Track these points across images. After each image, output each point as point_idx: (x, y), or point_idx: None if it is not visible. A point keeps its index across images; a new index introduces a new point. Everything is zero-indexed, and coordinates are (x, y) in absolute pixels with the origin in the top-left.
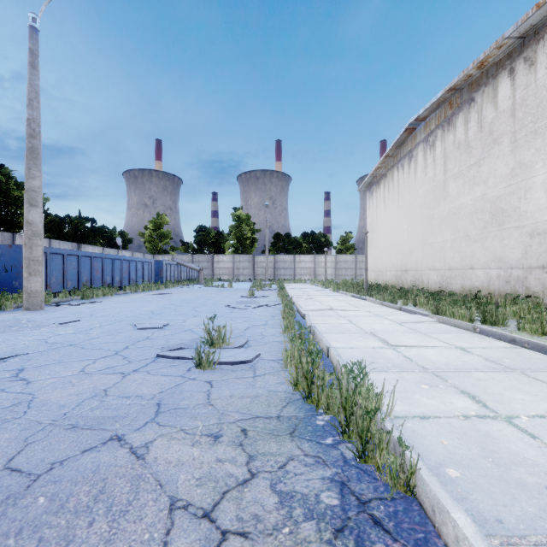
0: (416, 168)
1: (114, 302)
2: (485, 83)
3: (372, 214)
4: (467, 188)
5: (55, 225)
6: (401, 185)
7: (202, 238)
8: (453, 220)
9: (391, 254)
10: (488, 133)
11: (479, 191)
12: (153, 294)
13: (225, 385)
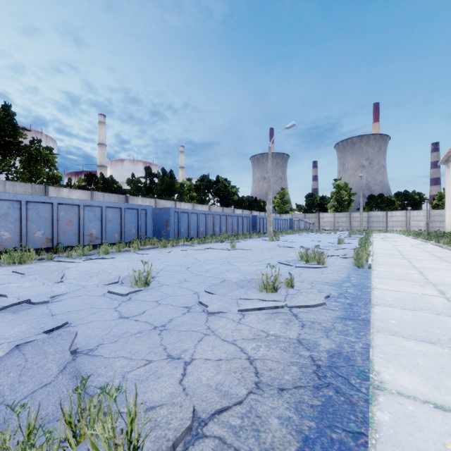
0: None
1: (289, 237)
2: None
3: (448, 183)
4: None
5: (240, 202)
6: None
7: (310, 202)
8: None
9: None
10: None
11: None
12: (298, 235)
13: (345, 245)
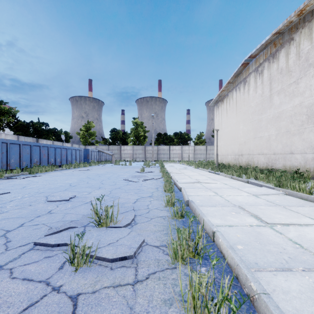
0: (249, 89)
1: (49, 176)
2: (302, 26)
3: (218, 120)
4: (287, 99)
5: (23, 127)
6: (238, 101)
7: (114, 136)
8: (277, 121)
9: (231, 144)
10: (305, 60)
11: (298, 100)
12: (79, 170)
13: (92, 310)
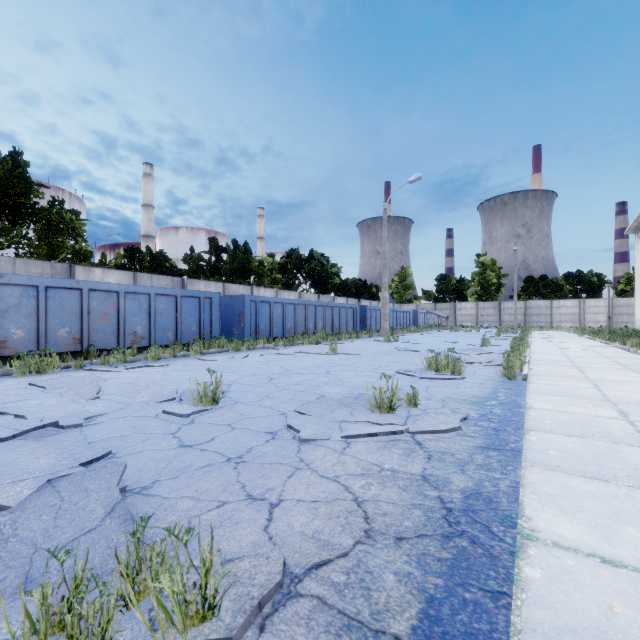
0: None
1: (413, 336)
2: None
3: (639, 259)
4: None
5: (342, 287)
6: None
7: (443, 287)
8: None
9: None
10: None
11: None
12: (425, 334)
13: (491, 348)
